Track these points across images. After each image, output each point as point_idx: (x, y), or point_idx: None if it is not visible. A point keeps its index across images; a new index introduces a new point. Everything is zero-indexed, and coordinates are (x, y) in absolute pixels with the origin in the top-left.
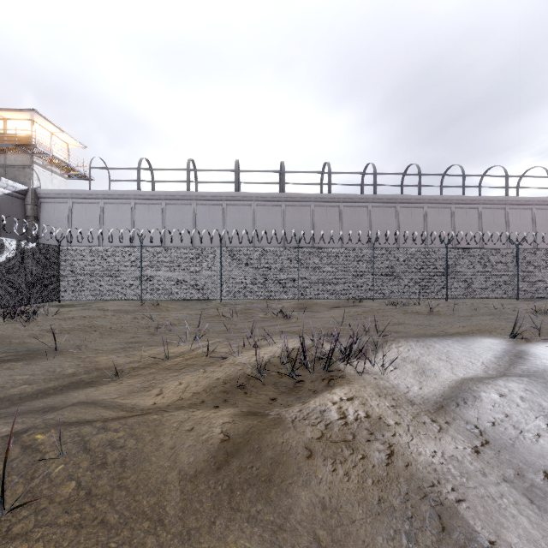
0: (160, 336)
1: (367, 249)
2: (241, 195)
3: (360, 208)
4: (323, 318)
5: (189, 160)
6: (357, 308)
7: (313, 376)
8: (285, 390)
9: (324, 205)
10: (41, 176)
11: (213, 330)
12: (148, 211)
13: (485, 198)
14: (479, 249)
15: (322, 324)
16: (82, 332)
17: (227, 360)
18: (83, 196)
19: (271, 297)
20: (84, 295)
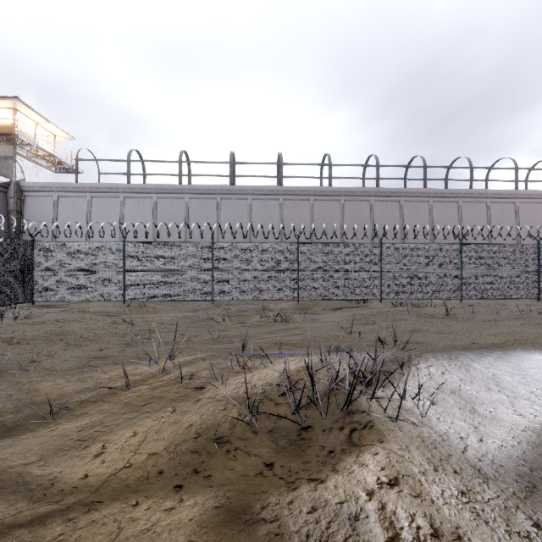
0: (135, 347)
1: (374, 245)
2: (237, 188)
3: (362, 202)
4: (326, 323)
5: (182, 151)
6: (362, 310)
7: (326, 420)
8: (286, 444)
9: (324, 199)
10: (25, 169)
11: (199, 339)
12: (138, 205)
13: (493, 191)
14: (497, 245)
15: (327, 331)
16: (45, 342)
17: (206, 392)
18: (69, 189)
19: (267, 298)
20: (61, 296)
